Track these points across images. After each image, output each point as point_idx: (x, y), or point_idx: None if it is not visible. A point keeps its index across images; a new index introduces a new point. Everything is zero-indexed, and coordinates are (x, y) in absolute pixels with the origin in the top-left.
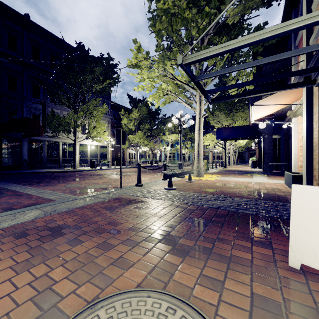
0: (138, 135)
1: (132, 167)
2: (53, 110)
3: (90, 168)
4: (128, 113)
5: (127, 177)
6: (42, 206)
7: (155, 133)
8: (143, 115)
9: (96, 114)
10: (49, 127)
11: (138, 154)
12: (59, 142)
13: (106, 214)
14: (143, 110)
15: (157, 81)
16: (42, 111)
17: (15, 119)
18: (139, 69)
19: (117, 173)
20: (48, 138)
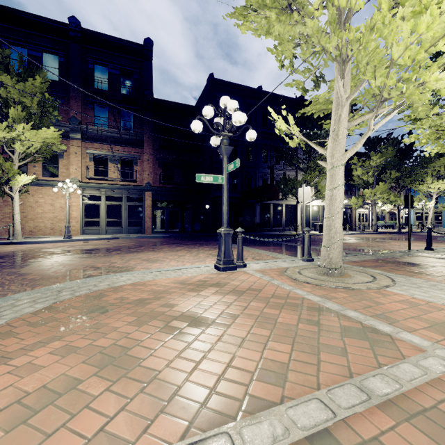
0: (378, 188)
1: (370, 233)
2: (284, 174)
3: (319, 232)
4: (358, 158)
5: (386, 243)
6: (365, 254)
7: (405, 182)
8: (386, 160)
9: (325, 170)
10: (281, 190)
11: (372, 215)
12: (282, 204)
13: (431, 262)
14: (388, 153)
15: (440, 125)
16: (269, 175)
17: (261, 187)
18: (419, 121)
19: (362, 239)
20: (273, 201)
